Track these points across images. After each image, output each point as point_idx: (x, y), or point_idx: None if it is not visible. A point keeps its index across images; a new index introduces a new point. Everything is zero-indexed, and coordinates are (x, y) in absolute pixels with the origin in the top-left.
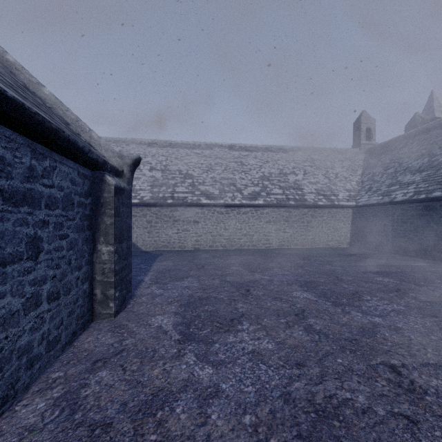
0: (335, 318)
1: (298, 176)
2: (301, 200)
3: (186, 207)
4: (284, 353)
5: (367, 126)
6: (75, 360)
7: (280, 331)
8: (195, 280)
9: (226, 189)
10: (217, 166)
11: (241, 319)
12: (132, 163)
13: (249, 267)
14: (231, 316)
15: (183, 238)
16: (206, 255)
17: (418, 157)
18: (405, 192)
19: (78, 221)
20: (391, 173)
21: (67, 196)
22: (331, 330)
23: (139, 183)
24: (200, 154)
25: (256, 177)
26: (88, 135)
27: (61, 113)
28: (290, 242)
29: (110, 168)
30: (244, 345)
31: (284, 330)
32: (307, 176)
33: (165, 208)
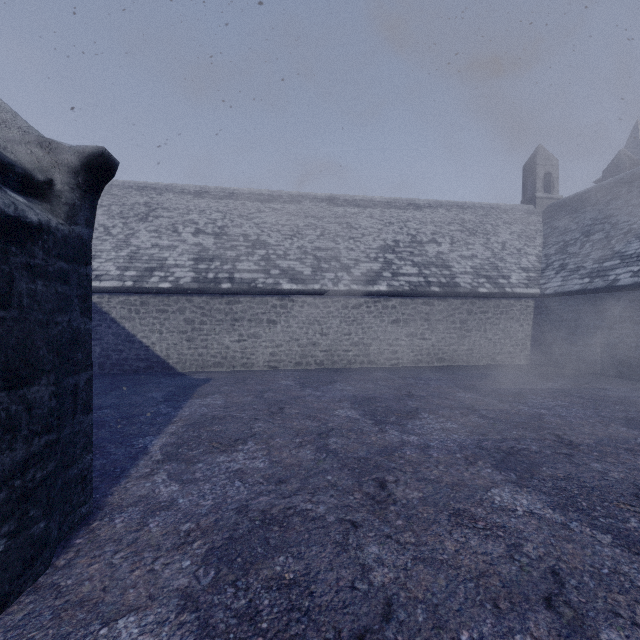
0: None
1: (442, 246)
2: (450, 285)
3: (254, 296)
4: None
5: (546, 170)
6: None
7: None
8: (260, 447)
9: (324, 266)
10: (309, 228)
11: (387, 635)
12: (83, 164)
13: (371, 410)
14: (352, 616)
15: (249, 350)
16: (289, 382)
17: None
18: (634, 270)
19: None
20: (599, 239)
21: None
22: None
23: (175, 255)
24: (281, 210)
25: (373, 248)
26: None
27: None
28: (432, 355)
29: None
30: None
31: None
32: (457, 246)
33: (218, 297)
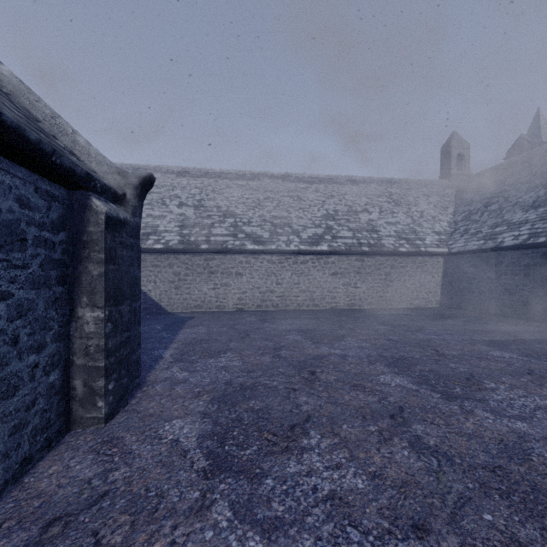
0: (453, 422)
1: (372, 214)
2: (377, 246)
3: (225, 254)
4: (387, 501)
5: (459, 152)
6: (13, 520)
7: (371, 450)
8: (236, 355)
9: (279, 231)
10: (267, 201)
11: (306, 425)
12: (140, 183)
13: (312, 336)
14: (290, 420)
15: (222, 296)
16: (253, 319)
17: (530, 189)
18: (515, 234)
19: (36, 270)
20: (494, 210)
21: (9, 226)
22: (455, 447)
23: (164, 223)
24: (245, 186)
25: (318, 216)
26: (69, 138)
27: (27, 104)
28: (363, 300)
29: (102, 189)
30: (316, 481)
31: (377, 448)
32: (384, 215)
33: (198, 255)
